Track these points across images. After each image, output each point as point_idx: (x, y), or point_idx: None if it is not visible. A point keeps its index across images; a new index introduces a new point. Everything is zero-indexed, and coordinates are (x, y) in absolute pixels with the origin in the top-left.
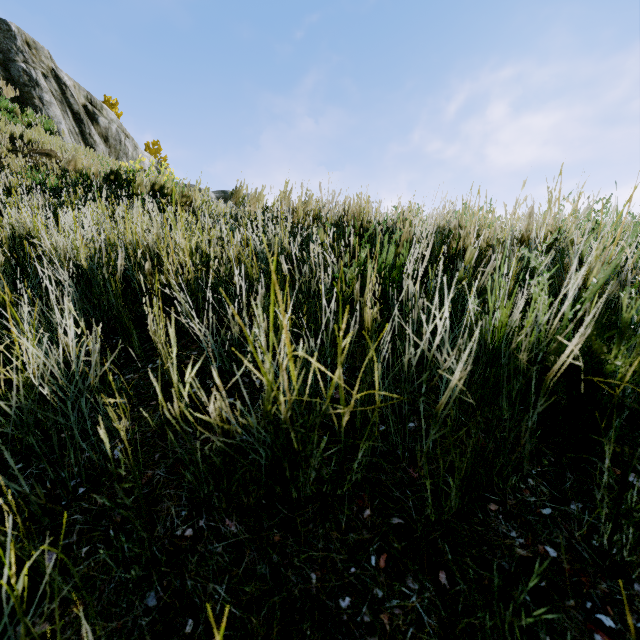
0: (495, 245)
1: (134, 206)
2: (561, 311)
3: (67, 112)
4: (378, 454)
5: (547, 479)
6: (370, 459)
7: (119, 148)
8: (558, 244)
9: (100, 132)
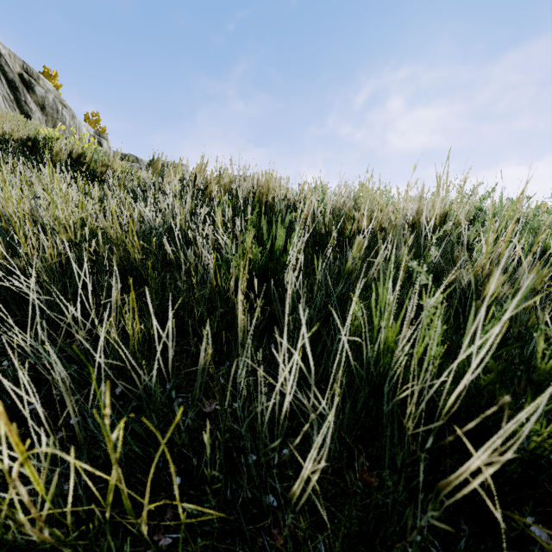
0: (387, 228)
1: (34, 174)
2: (463, 381)
3: (1, 79)
4: (239, 505)
5: (439, 535)
6: (227, 515)
7: (56, 117)
8: None
9: (36, 100)
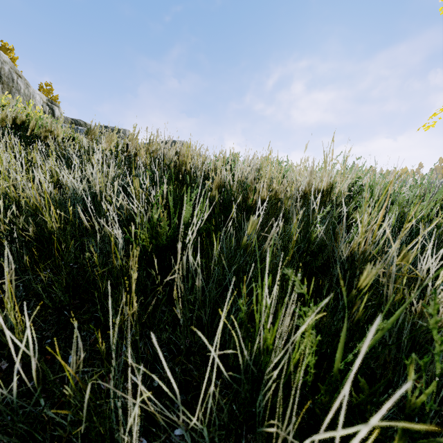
0: (283, 199)
1: None
2: None
3: None
4: None
5: None
6: None
7: (11, 85)
8: (331, 196)
9: None
